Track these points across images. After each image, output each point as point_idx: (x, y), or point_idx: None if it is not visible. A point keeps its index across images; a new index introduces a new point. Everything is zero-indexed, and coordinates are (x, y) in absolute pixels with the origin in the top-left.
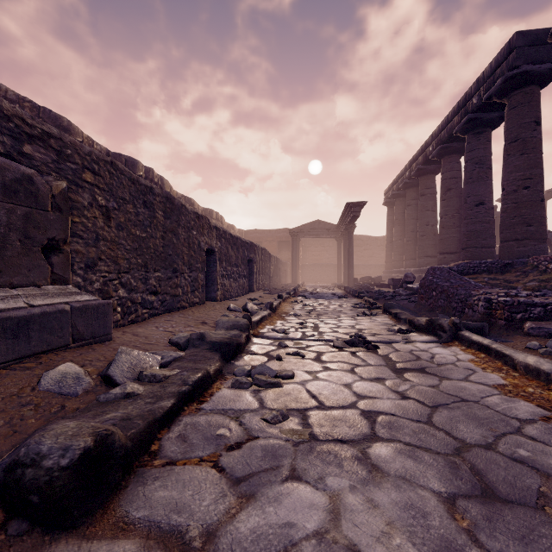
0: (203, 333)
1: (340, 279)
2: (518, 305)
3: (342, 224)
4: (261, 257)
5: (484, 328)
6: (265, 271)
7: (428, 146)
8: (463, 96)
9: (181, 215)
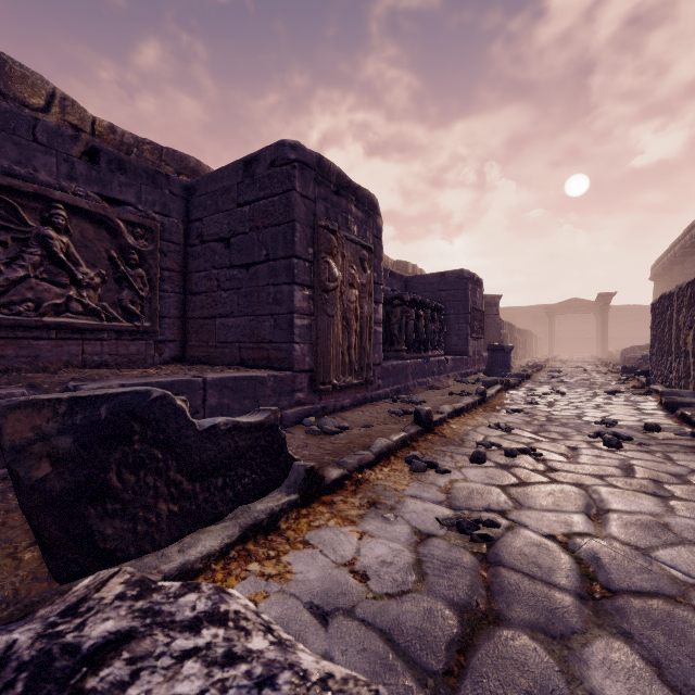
0: (536, 363)
1: (598, 351)
2: (630, 358)
3: (599, 304)
4: (528, 337)
5: (618, 364)
6: (530, 346)
7: (676, 245)
8: (691, 223)
9: (513, 329)
